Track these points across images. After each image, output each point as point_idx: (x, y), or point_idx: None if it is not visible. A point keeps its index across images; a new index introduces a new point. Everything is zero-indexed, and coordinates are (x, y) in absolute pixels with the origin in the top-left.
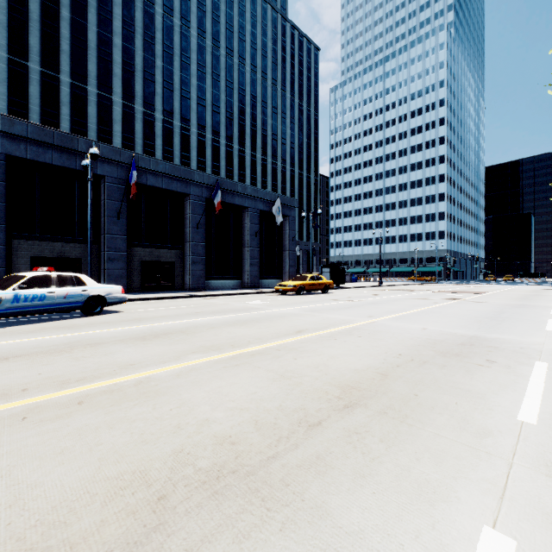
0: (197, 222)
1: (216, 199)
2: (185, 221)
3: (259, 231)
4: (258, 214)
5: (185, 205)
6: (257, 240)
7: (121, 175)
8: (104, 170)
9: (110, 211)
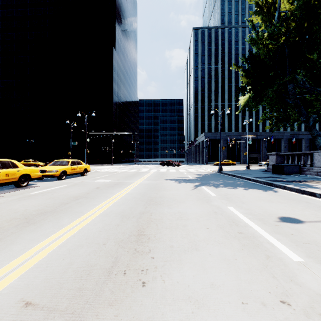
0: (285, 146)
1: (293, 140)
2: (281, 145)
3: (308, 145)
4: (308, 140)
5: (281, 141)
6: (308, 148)
7: (266, 138)
8: (262, 137)
9: (264, 146)
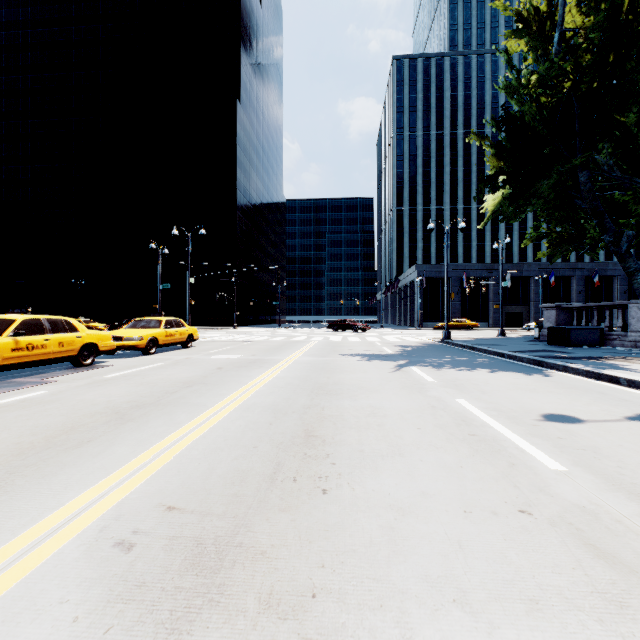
0: (579, 291)
1: (595, 279)
2: (570, 290)
3: (627, 290)
4: (626, 278)
5: (571, 281)
6: (625, 296)
7: (540, 274)
8: (533, 274)
9: (535, 291)
